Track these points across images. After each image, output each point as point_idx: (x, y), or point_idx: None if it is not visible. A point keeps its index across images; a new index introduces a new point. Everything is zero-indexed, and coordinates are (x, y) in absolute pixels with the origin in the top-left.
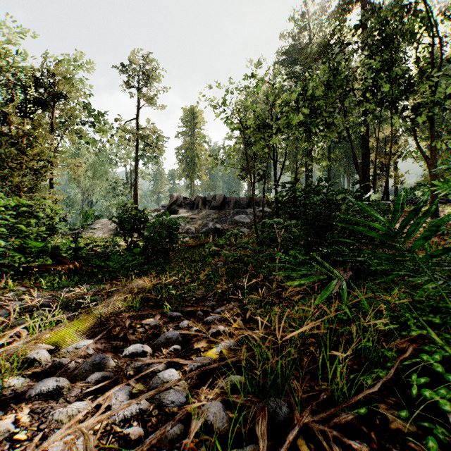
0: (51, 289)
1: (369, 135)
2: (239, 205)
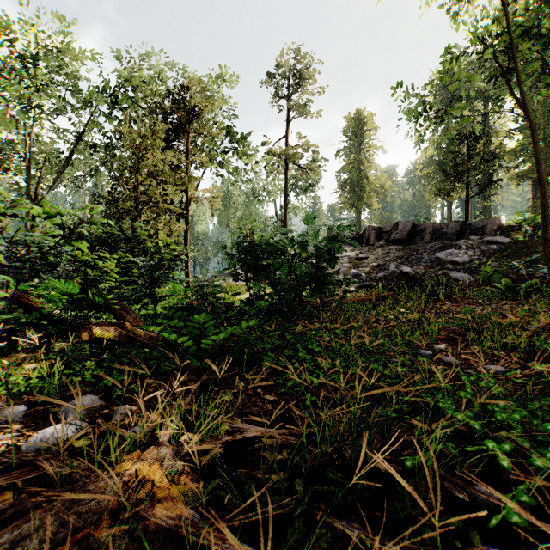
0: None
1: None
2: (442, 235)
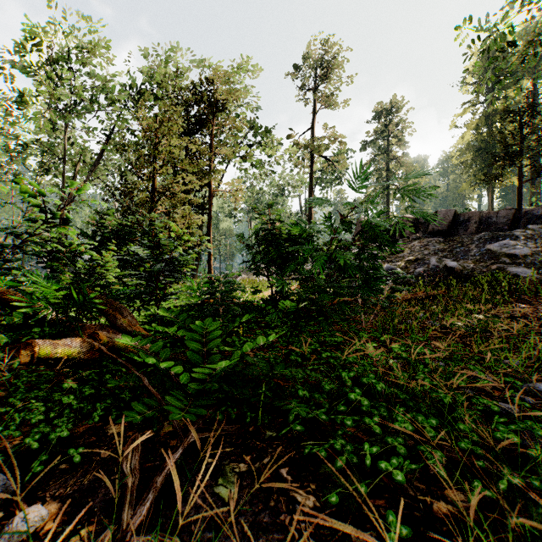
0: None
1: None
2: (490, 225)
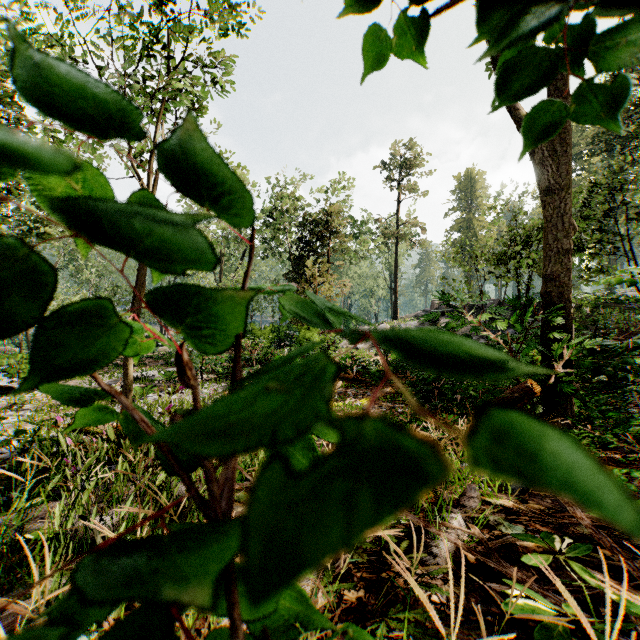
0: (354, 387)
1: None
2: None
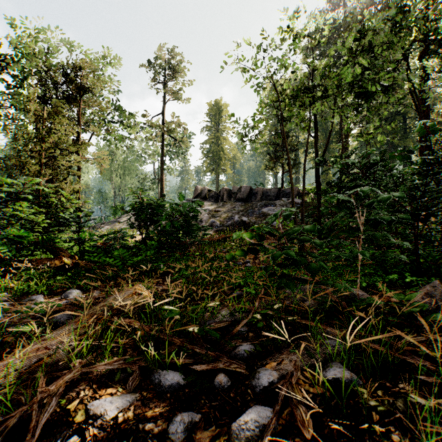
0: None
1: (429, 108)
2: (267, 197)
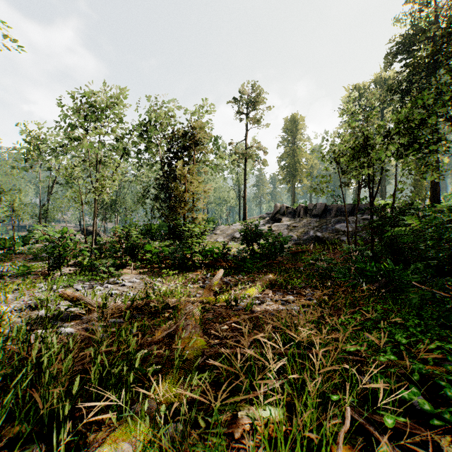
0: (234, 275)
1: None
2: (341, 213)
